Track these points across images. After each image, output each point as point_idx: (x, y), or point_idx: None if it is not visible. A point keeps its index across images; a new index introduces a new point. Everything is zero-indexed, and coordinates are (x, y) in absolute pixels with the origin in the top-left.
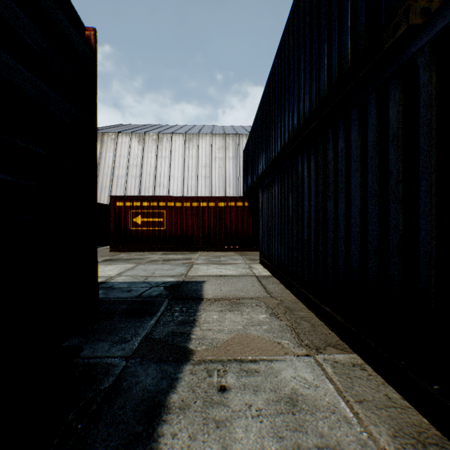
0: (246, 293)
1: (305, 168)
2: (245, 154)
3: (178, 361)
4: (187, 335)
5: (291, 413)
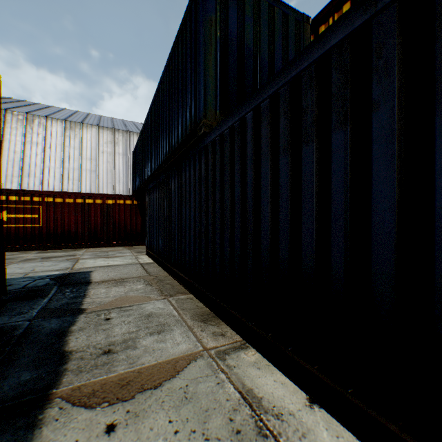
0: (130, 275)
1: (173, 183)
2: (134, 155)
3: (75, 314)
4: (80, 302)
5: (147, 319)
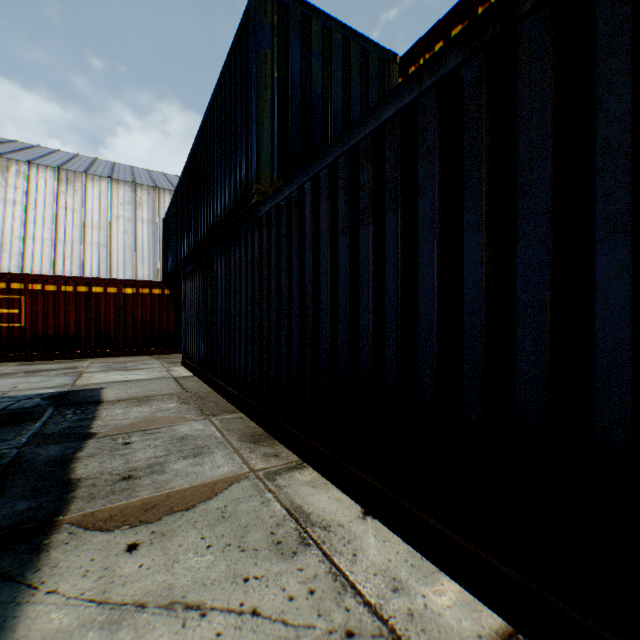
0: (159, 392)
1: (219, 266)
2: (165, 224)
3: (82, 440)
4: (88, 426)
5: (180, 442)
